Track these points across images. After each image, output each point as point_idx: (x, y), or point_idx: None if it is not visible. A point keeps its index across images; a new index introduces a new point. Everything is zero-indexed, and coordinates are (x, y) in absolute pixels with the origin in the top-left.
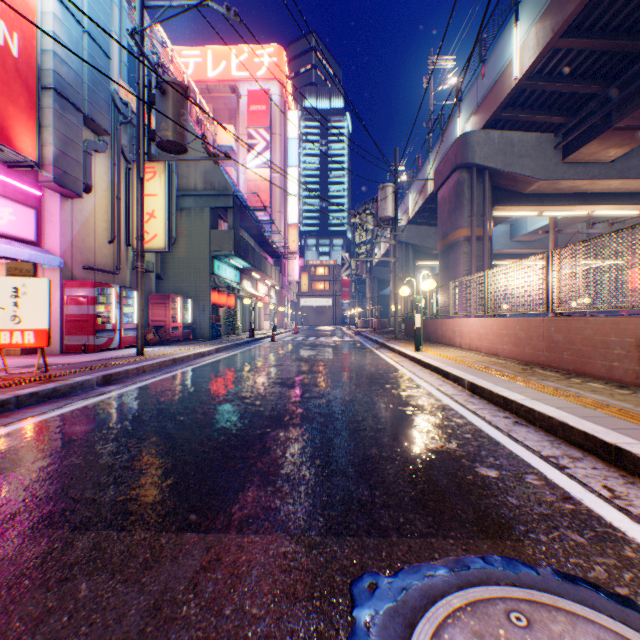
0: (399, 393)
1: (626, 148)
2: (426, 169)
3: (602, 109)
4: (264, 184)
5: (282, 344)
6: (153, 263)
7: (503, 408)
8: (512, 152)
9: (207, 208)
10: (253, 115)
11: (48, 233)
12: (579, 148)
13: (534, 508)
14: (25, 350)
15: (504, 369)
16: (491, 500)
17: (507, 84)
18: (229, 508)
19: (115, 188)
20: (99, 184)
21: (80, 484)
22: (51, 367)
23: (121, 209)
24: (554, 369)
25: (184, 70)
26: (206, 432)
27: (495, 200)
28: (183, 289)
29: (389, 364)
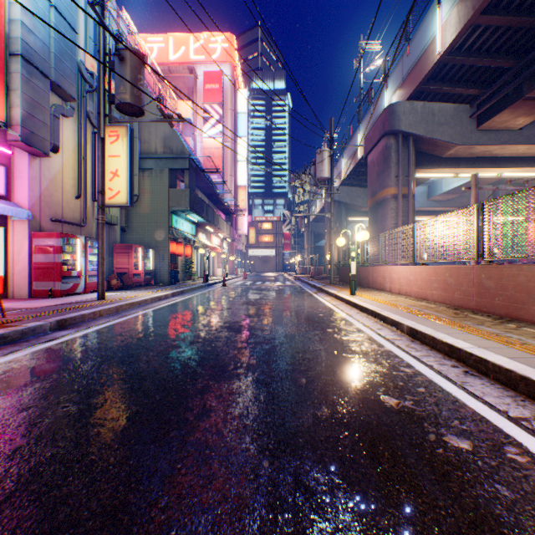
0: (341, 338)
1: (533, 117)
2: (356, 137)
3: (514, 81)
4: (217, 151)
5: (232, 288)
6: (117, 217)
7: (448, 355)
8: (433, 120)
9: (166, 169)
10: (208, 92)
11: (17, 188)
12: (492, 117)
13: None
14: None
15: (437, 313)
16: (478, 491)
17: (430, 59)
18: (148, 509)
19: (81, 149)
20: (66, 145)
21: None
22: (11, 312)
23: (87, 168)
24: (485, 313)
25: (148, 52)
26: (144, 386)
27: (418, 163)
28: (145, 240)
29: (328, 307)
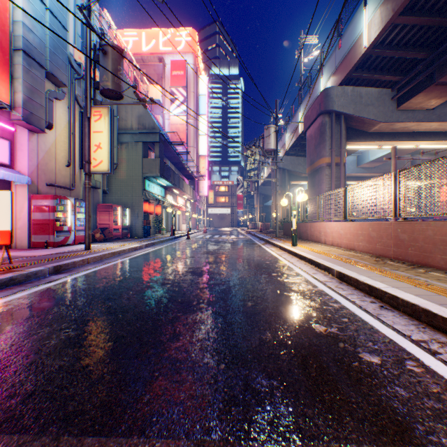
0: (283, 280)
1: (443, 99)
2: (298, 115)
3: (427, 70)
4: (182, 127)
5: (194, 241)
6: (100, 182)
7: (368, 294)
8: (361, 102)
9: (140, 142)
10: (174, 78)
11: (19, 158)
12: (410, 99)
13: (425, 401)
14: (1, 246)
15: (362, 261)
16: (382, 391)
17: (358, 51)
18: (135, 403)
19: (71, 126)
20: (59, 123)
21: (2, 374)
22: (16, 259)
23: (76, 142)
24: (400, 261)
25: (125, 45)
26: (127, 317)
27: (348, 137)
28: (123, 201)
29: (273, 256)
